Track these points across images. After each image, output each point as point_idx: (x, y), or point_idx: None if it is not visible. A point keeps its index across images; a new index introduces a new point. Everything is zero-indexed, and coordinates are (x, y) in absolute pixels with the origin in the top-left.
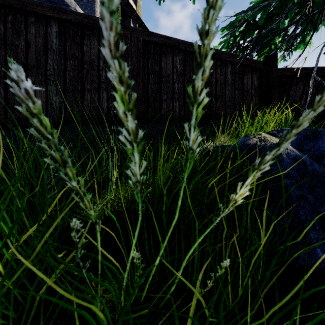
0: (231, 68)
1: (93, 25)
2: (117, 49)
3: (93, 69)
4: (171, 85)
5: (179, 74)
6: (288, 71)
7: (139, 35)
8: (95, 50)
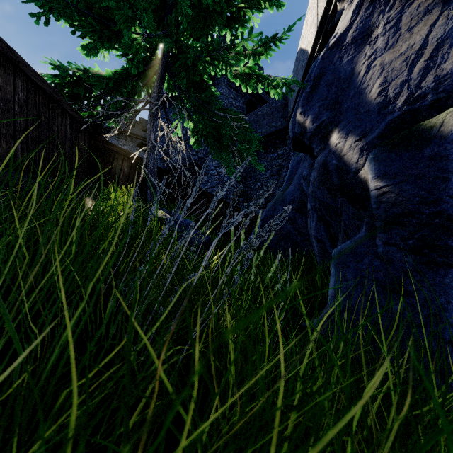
0: (70, 121)
1: None
2: None
3: None
4: (12, 117)
5: (21, 106)
6: (112, 145)
7: None
8: None
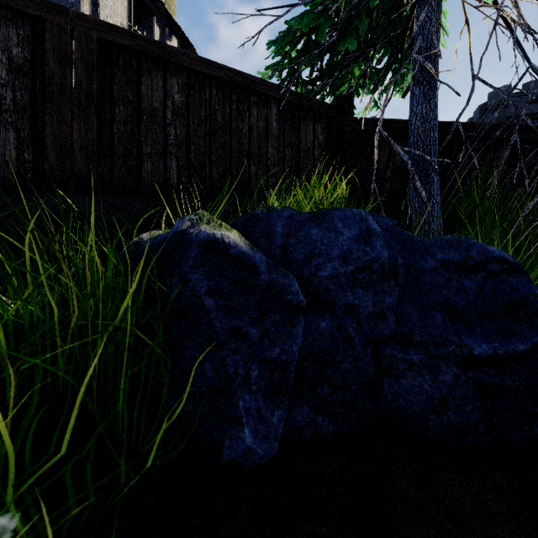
0: (278, 110)
1: None
2: (42, 48)
3: None
4: (163, 129)
5: (177, 111)
6: (368, 123)
7: (91, 29)
8: None
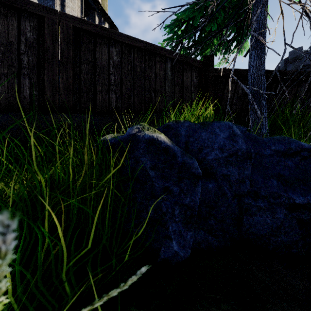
0: (171, 65)
1: (11, 4)
2: (43, 33)
3: (11, 52)
4: (107, 76)
5: (115, 66)
6: (222, 71)
7: (69, 22)
8: (14, 31)
